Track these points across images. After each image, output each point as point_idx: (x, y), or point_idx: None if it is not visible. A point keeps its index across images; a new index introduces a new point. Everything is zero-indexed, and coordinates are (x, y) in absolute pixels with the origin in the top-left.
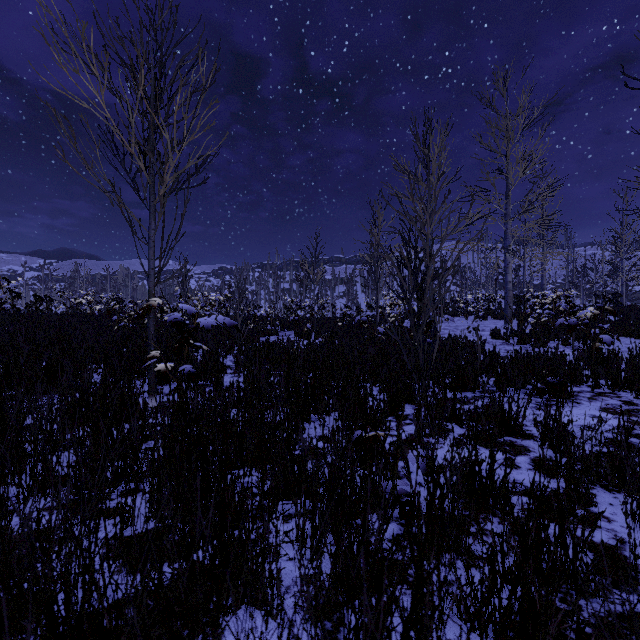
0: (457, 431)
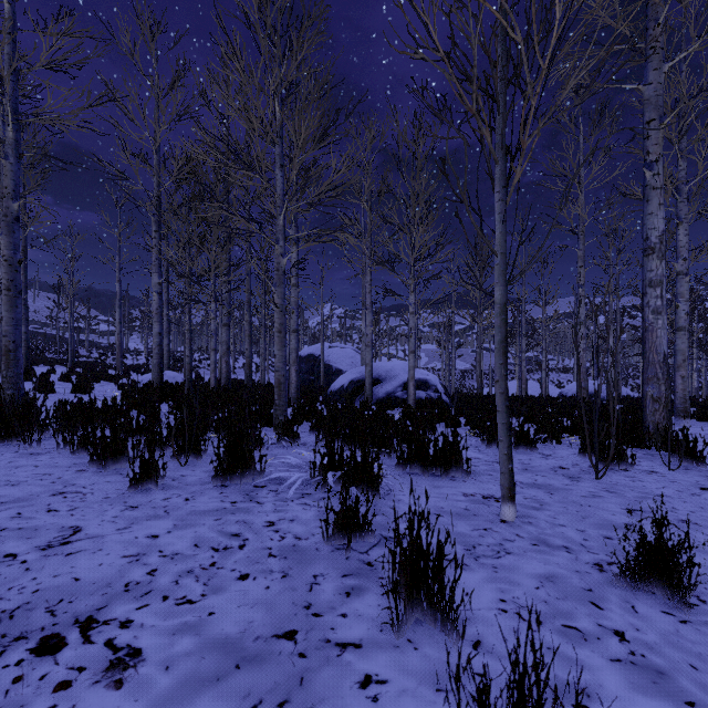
0: None
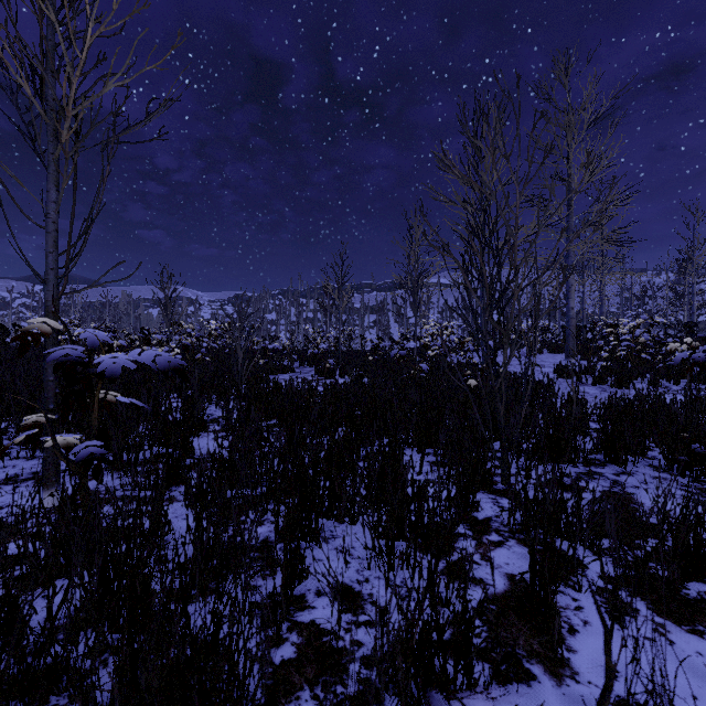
0: (593, 565)
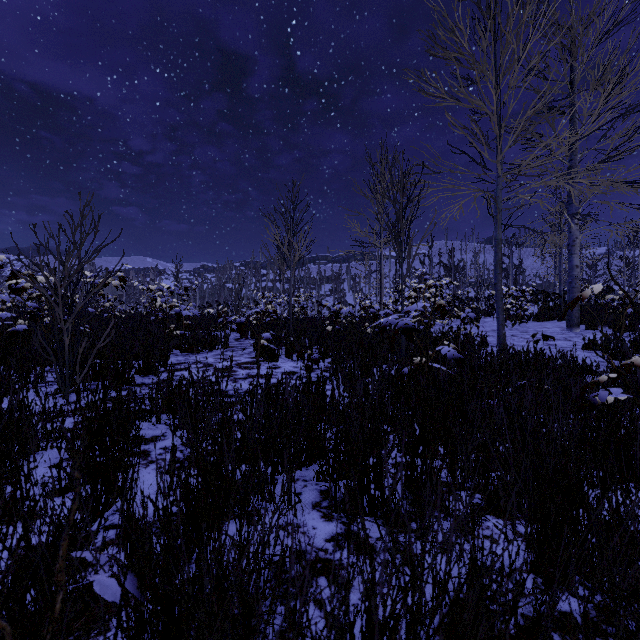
0: None
